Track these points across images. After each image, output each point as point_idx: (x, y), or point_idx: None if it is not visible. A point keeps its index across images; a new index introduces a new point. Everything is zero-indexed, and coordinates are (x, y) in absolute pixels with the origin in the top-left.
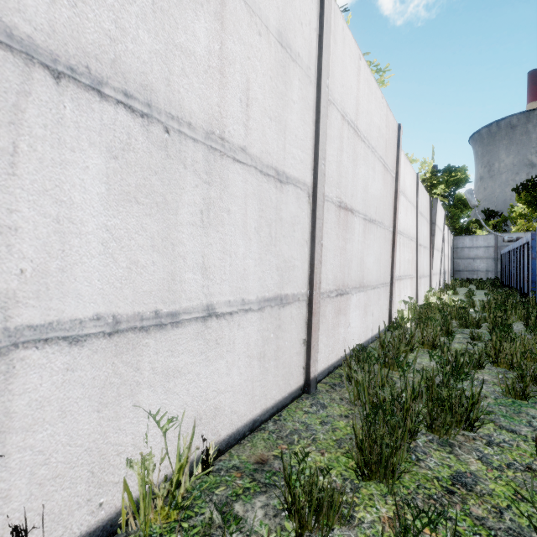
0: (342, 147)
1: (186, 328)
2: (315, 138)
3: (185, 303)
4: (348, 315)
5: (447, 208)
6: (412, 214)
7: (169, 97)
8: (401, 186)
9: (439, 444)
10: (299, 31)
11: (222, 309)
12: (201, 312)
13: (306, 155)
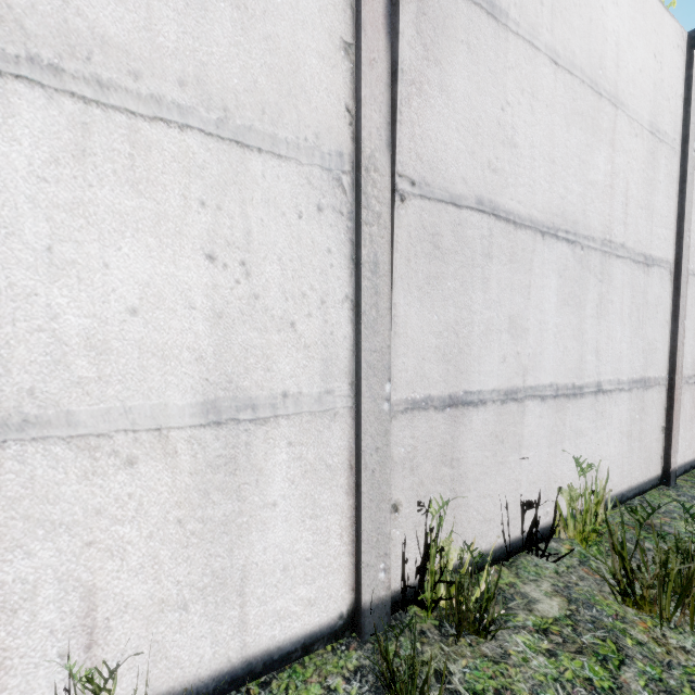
0: None
1: (586, 399)
2: (679, 210)
3: (586, 379)
4: None
5: None
6: None
7: (583, 223)
8: None
9: None
10: (665, 108)
11: (605, 386)
12: (594, 387)
13: (669, 231)
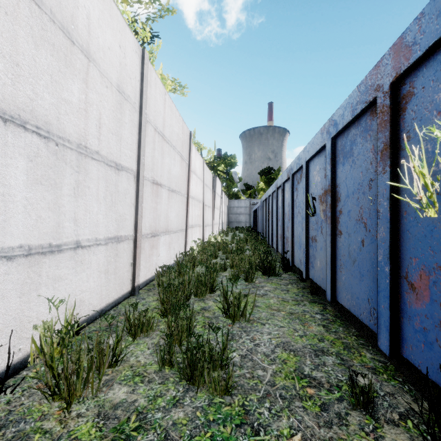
0: (155, 147)
1: (65, 254)
2: (139, 143)
3: (65, 239)
4: (159, 249)
5: (225, 181)
6: (200, 185)
7: (58, 127)
8: (193, 168)
9: (199, 300)
10: (129, 82)
11: (85, 243)
12: (73, 245)
13: (133, 153)
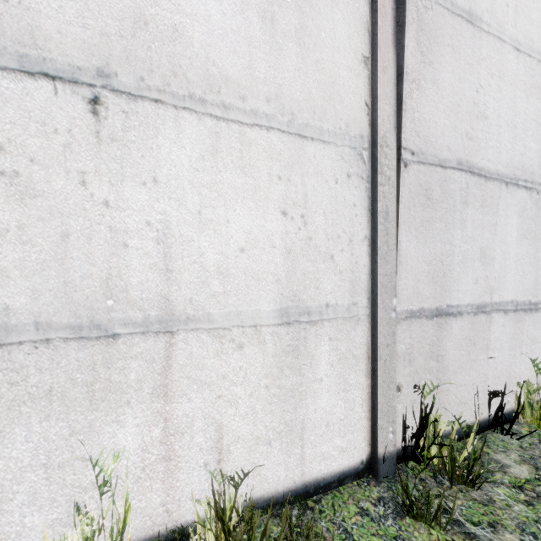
0: None
1: (540, 313)
2: None
3: (540, 297)
4: None
5: None
6: None
7: (539, 173)
8: None
9: None
10: None
11: None
12: None
13: None
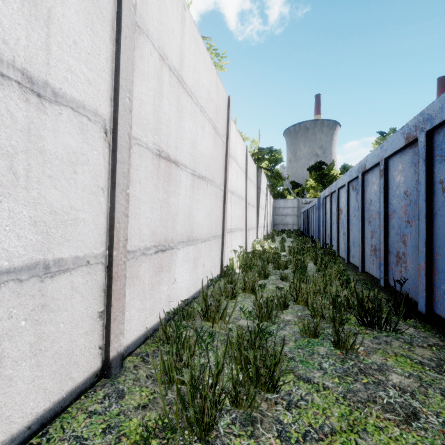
0: (162, 91)
1: None
2: (116, 63)
3: None
4: (173, 270)
5: (270, 178)
6: (242, 178)
7: None
8: (233, 153)
9: (241, 424)
10: None
11: None
12: None
13: (99, 78)
